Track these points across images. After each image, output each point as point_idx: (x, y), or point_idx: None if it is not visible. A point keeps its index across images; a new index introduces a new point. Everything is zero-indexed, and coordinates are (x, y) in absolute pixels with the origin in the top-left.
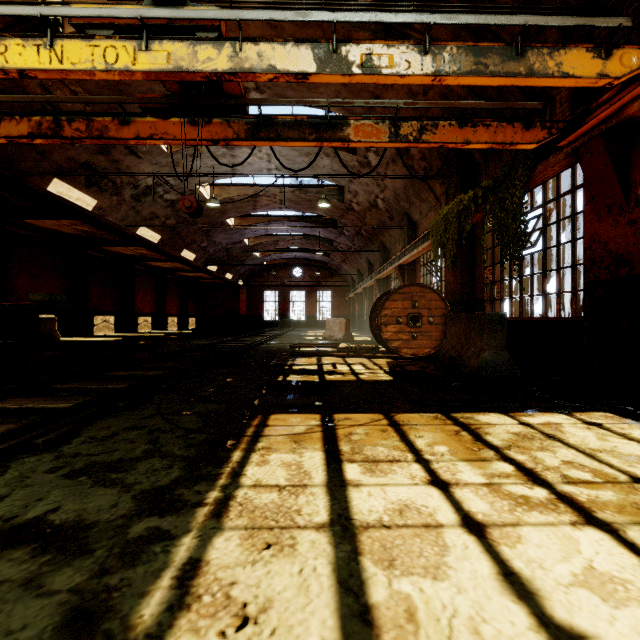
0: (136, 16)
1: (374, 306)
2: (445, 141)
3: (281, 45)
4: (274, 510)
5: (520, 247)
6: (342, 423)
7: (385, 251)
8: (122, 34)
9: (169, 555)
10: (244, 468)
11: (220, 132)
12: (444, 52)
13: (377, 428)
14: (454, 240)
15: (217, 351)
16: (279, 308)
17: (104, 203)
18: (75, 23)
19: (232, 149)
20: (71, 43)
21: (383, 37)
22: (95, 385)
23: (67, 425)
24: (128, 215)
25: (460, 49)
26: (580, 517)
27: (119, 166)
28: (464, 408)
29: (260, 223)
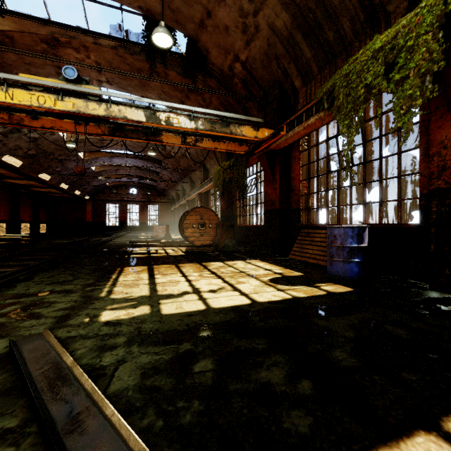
0: (57, 86)
1: (181, 218)
2: (206, 147)
3: (130, 108)
4: (131, 283)
5: (244, 193)
6: (156, 267)
7: (192, 183)
8: (47, 89)
9: (102, 290)
10: (118, 278)
11: (94, 130)
12: (199, 121)
13: (170, 268)
14: (222, 185)
15: (79, 246)
16: (119, 217)
17: None
18: (21, 82)
19: None
20: (18, 91)
21: (184, 77)
22: (15, 262)
23: (27, 274)
24: None
25: (205, 120)
26: (217, 278)
27: None
28: (208, 261)
29: (105, 157)
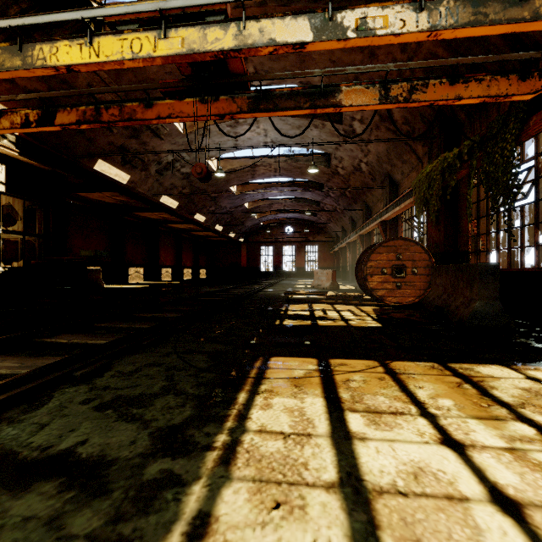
0: (156, 9)
1: (359, 258)
2: (435, 99)
3: (280, 19)
4: (280, 461)
5: (511, 199)
6: (338, 369)
7: (367, 209)
8: (145, 27)
9: (180, 505)
10: (249, 411)
11: (226, 107)
12: (440, 6)
13: (374, 376)
14: (438, 196)
15: (223, 297)
16: (273, 261)
17: (135, 177)
18: (108, 22)
19: (235, 127)
20: (105, 39)
21: None
22: (126, 325)
23: (101, 360)
24: (153, 186)
25: (457, 1)
26: None
27: (146, 147)
28: (460, 358)
29: (258, 189)
